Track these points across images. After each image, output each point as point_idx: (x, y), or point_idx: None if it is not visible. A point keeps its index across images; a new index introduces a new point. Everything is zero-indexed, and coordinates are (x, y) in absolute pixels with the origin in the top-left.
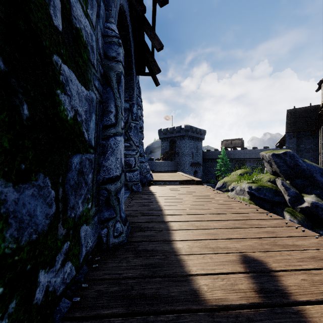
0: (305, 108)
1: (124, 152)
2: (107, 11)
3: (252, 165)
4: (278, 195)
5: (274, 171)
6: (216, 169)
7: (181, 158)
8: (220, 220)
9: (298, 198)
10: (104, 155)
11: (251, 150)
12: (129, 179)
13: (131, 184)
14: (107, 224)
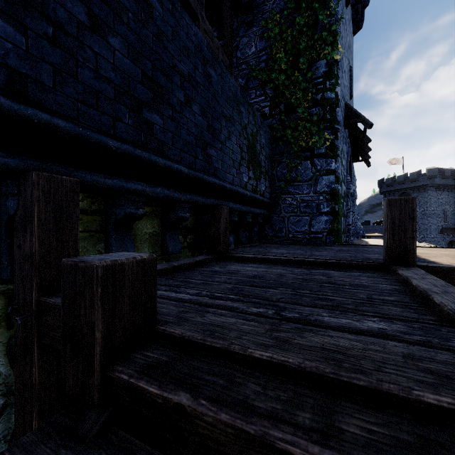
0: None
1: None
2: (346, 173)
3: None
4: None
5: None
6: None
7: (421, 220)
8: None
9: None
10: (347, 218)
11: None
12: None
13: None
14: (348, 237)
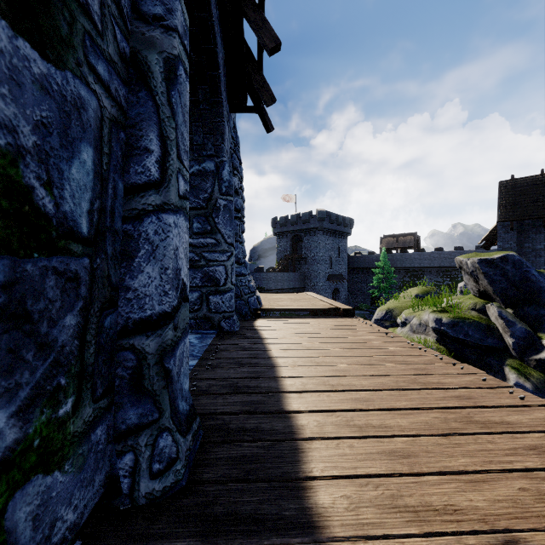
0: (532, 178)
1: (205, 256)
2: None
3: (434, 280)
4: (491, 335)
5: (482, 291)
6: (371, 286)
7: (312, 266)
8: (409, 409)
9: (531, 341)
10: (130, 261)
11: (432, 252)
12: (215, 309)
13: (219, 318)
14: (135, 441)
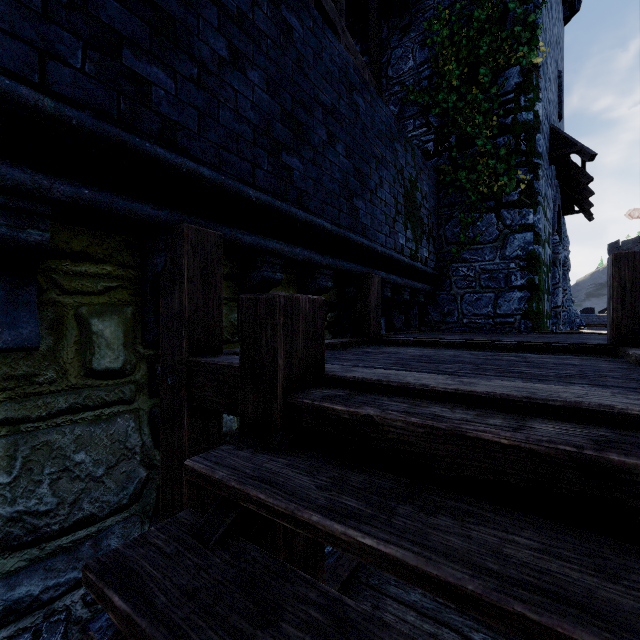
0: None
1: None
2: (553, 231)
3: None
4: None
5: None
6: None
7: None
8: None
9: None
10: (553, 297)
11: None
12: None
13: None
14: (555, 325)
